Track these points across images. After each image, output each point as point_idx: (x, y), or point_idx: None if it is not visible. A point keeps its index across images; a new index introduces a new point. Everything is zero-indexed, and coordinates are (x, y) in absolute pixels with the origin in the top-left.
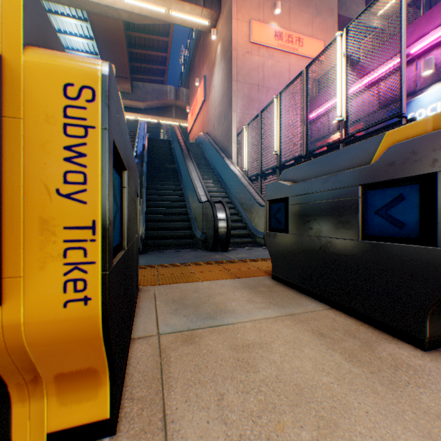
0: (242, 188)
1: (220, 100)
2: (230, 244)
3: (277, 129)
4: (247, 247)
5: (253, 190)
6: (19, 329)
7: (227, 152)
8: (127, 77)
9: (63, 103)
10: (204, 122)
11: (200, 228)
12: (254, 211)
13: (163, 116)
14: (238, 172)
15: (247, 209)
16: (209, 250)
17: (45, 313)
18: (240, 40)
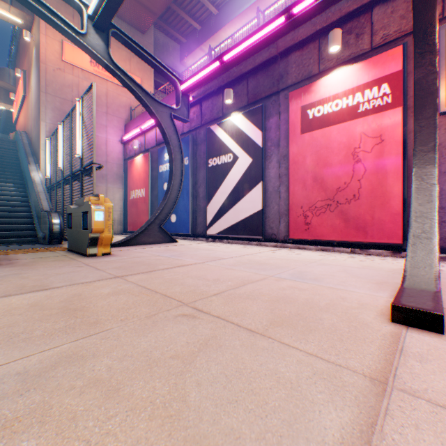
0: (36, 194)
1: (35, 104)
2: (4, 244)
3: (62, 149)
4: (17, 244)
5: (45, 197)
6: None
7: (39, 158)
8: None
9: None
10: (26, 118)
11: None
12: (40, 216)
13: None
14: (39, 179)
15: (38, 213)
16: None
17: None
18: (52, 55)
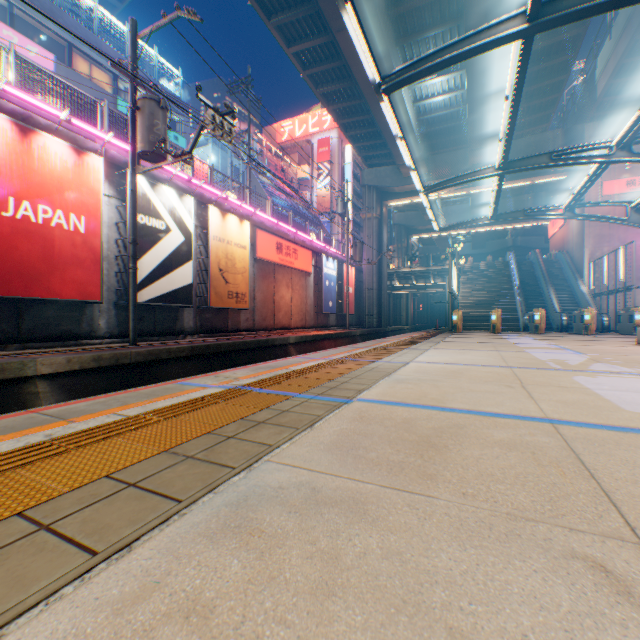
0: (584, 302)
1: (575, 233)
2: (571, 331)
3: (604, 272)
4: None
5: (591, 303)
6: (539, 326)
7: (580, 274)
8: (487, 205)
9: (541, 314)
10: (562, 239)
11: (554, 323)
12: None
13: (518, 222)
14: (584, 291)
15: None
16: (558, 331)
17: (540, 325)
18: (590, 198)
